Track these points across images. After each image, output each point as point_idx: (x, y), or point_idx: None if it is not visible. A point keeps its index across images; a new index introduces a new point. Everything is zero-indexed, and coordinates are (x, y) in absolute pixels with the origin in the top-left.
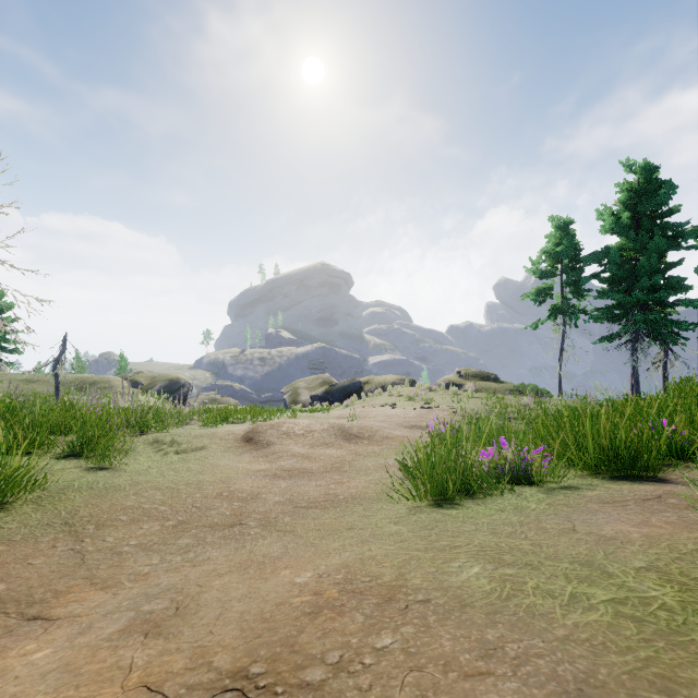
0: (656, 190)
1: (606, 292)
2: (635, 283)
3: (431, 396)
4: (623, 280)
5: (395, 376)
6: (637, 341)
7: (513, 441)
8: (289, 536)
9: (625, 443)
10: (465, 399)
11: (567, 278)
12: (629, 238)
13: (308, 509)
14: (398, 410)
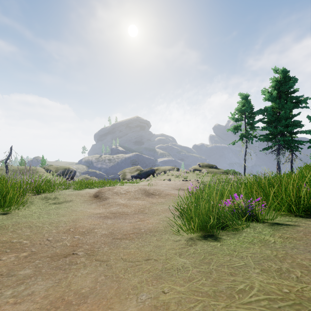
0: (288, 81)
1: (266, 127)
2: (279, 123)
3: (186, 175)
4: (273, 122)
5: (170, 166)
6: (279, 150)
7: (243, 195)
8: (103, 265)
9: (307, 196)
10: (202, 176)
11: (248, 121)
12: (276, 103)
13: (121, 240)
14: (172, 182)
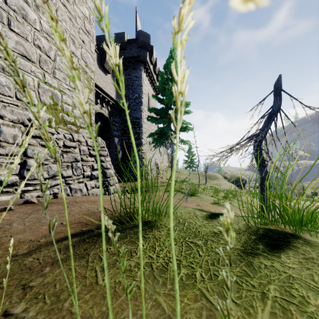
0: None
1: None
2: None
3: None
4: None
5: None
6: None
7: None
8: None
9: None
10: None
11: None
12: None
13: None
14: None
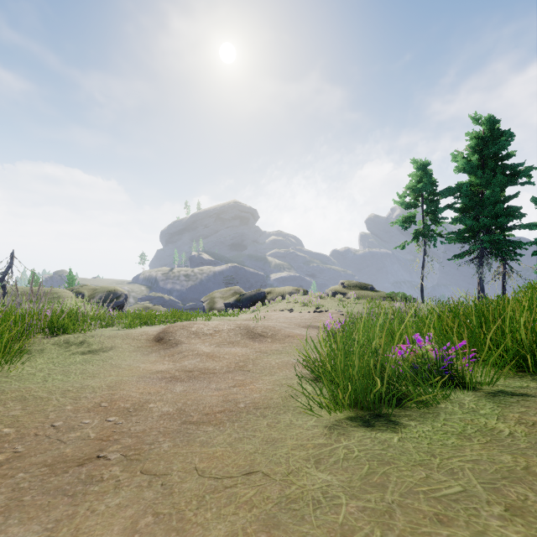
0: (497, 138)
1: (459, 219)
2: (482, 211)
3: (321, 302)
4: (472, 209)
5: (292, 287)
6: (483, 258)
7: (432, 337)
8: (155, 486)
9: None
10: (348, 304)
11: (428, 208)
12: (477, 175)
13: (198, 427)
14: (295, 313)
